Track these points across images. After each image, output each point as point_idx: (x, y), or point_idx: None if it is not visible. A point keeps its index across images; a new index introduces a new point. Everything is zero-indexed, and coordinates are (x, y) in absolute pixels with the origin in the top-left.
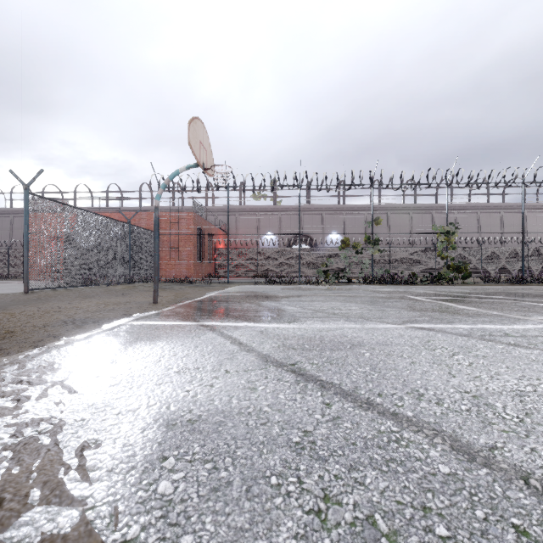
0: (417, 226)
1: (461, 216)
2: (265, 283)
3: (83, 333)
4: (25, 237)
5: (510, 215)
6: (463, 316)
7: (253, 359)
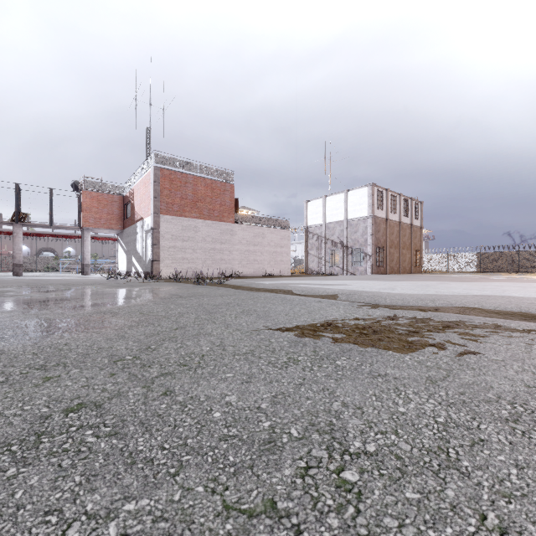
0: None
1: None
2: None
3: None
4: None
5: None
6: None
7: None
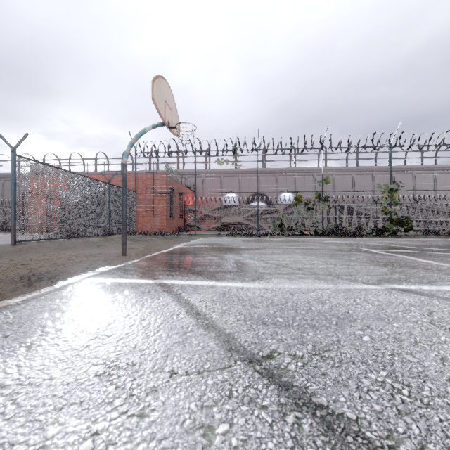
0: (359, 185)
1: (398, 177)
2: (227, 235)
3: (27, 294)
4: (12, 194)
5: (442, 175)
6: (439, 273)
7: (212, 345)
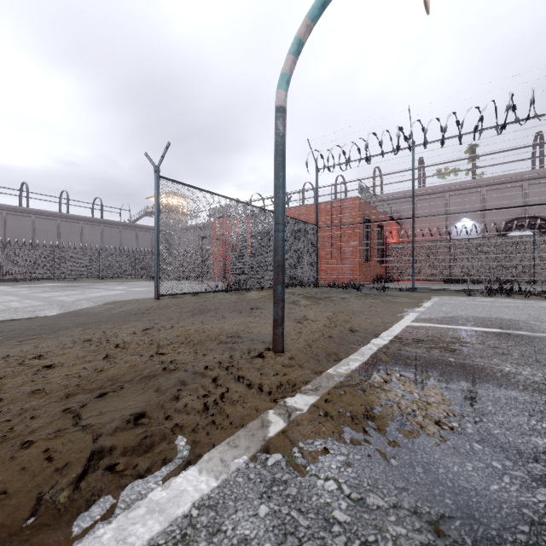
0: None
1: None
2: (489, 294)
3: None
4: (156, 230)
5: None
6: None
7: None
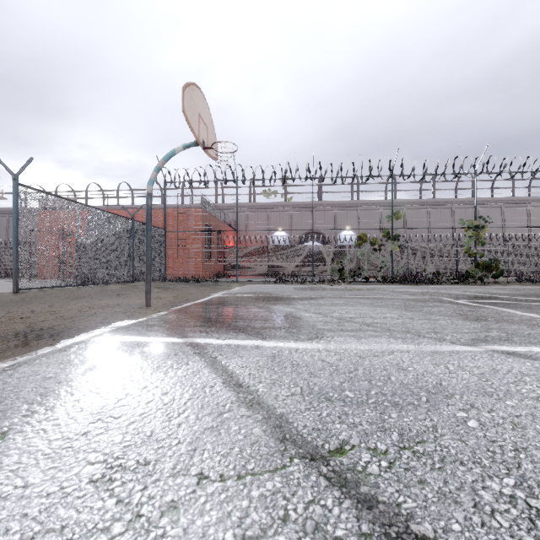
0: (436, 222)
1: (484, 211)
2: (275, 282)
3: (18, 357)
4: (14, 231)
5: (537, 209)
6: None
7: (257, 433)
